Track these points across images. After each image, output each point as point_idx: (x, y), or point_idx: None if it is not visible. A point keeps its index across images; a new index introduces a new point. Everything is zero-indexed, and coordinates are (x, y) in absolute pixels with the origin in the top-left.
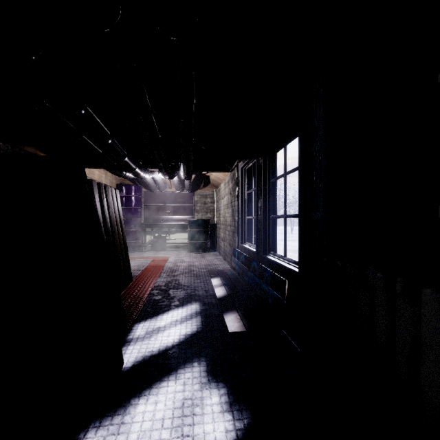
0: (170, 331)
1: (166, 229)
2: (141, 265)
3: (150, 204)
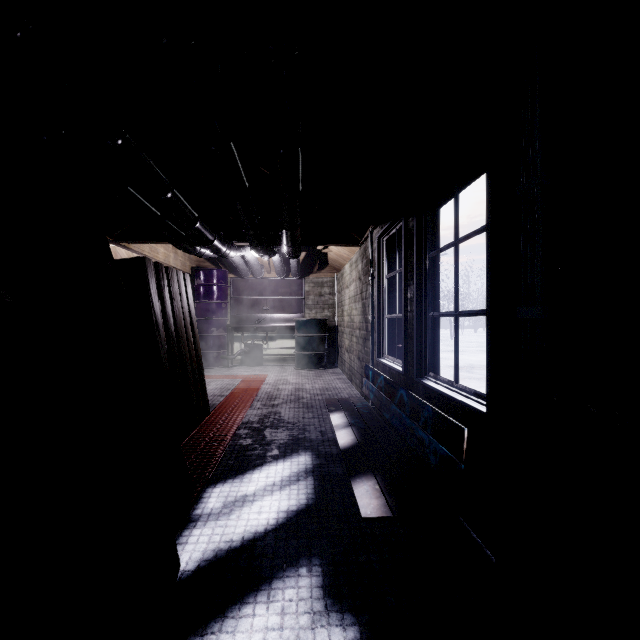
0: (262, 502)
1: (263, 334)
2: (224, 388)
3: (239, 297)
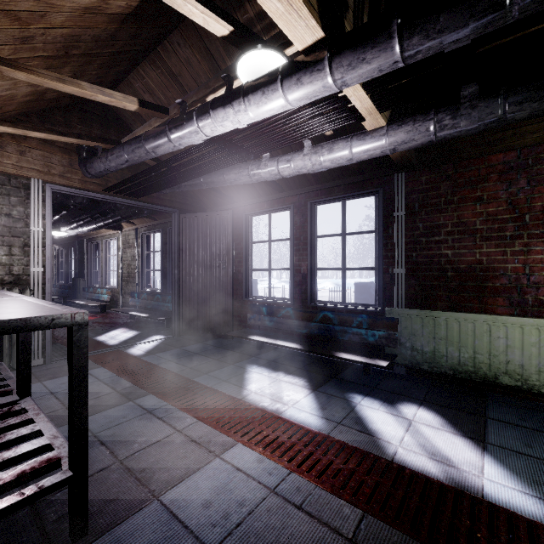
0: None
1: None
2: None
3: None
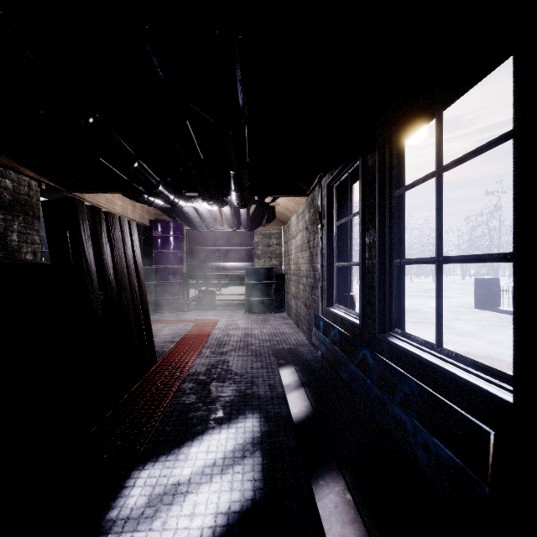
0: (197, 496)
1: (216, 281)
2: (177, 334)
3: (194, 247)
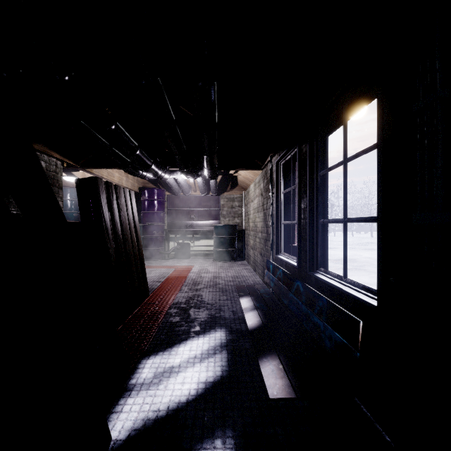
0: (185, 373)
1: (191, 236)
2: (161, 276)
3: (173, 208)
